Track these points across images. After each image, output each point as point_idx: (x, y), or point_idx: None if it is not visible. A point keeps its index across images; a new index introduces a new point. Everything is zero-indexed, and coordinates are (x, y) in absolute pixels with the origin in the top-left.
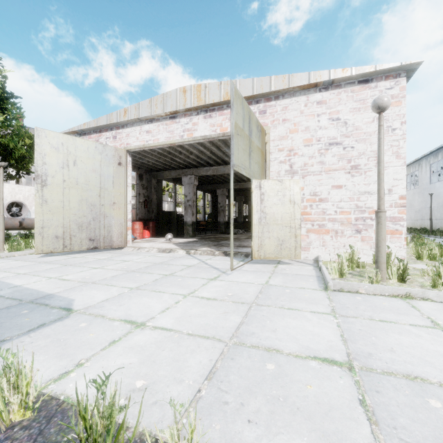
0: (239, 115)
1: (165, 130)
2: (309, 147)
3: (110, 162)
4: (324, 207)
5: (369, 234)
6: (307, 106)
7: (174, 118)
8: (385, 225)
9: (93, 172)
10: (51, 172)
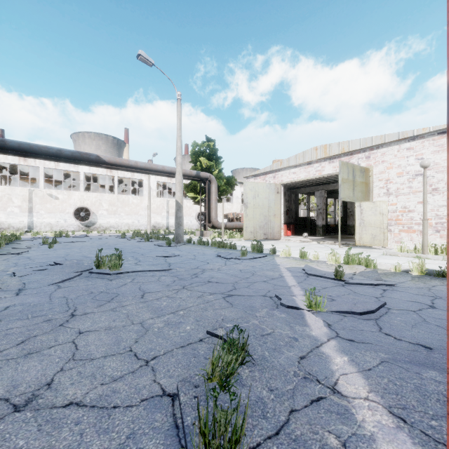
0: (345, 173)
1: (304, 171)
2: (400, 177)
3: (273, 192)
4: (411, 215)
5: (446, 233)
6: (399, 152)
7: (310, 164)
8: (427, 227)
9: (265, 199)
10: (249, 201)
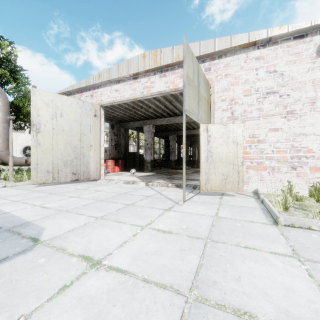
0: (190, 67)
1: (129, 88)
2: (248, 96)
3: (88, 114)
4: (262, 147)
5: (304, 170)
6: (247, 62)
7: (136, 79)
8: None
9: (75, 122)
10: (43, 121)
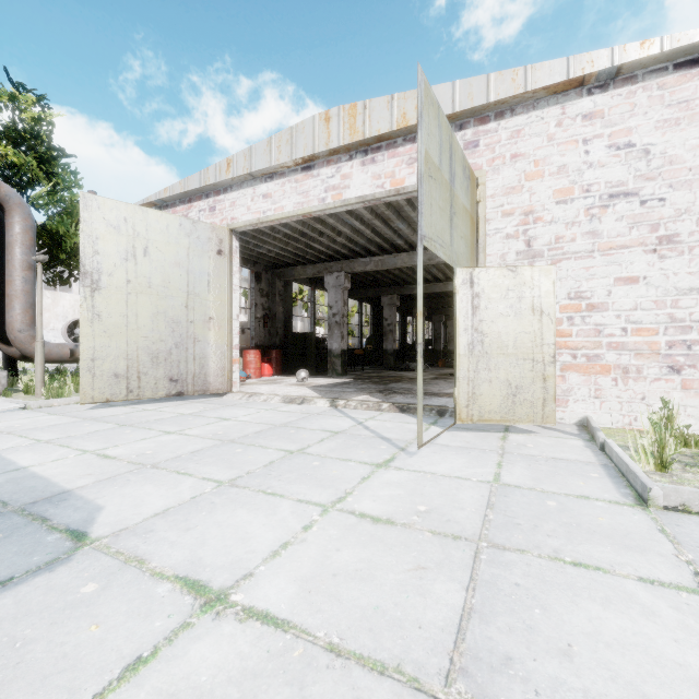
0: (433, 139)
1: (295, 191)
2: (565, 204)
3: (204, 249)
4: (598, 321)
5: None
6: (562, 126)
7: (310, 169)
8: None
9: (175, 267)
10: (107, 266)
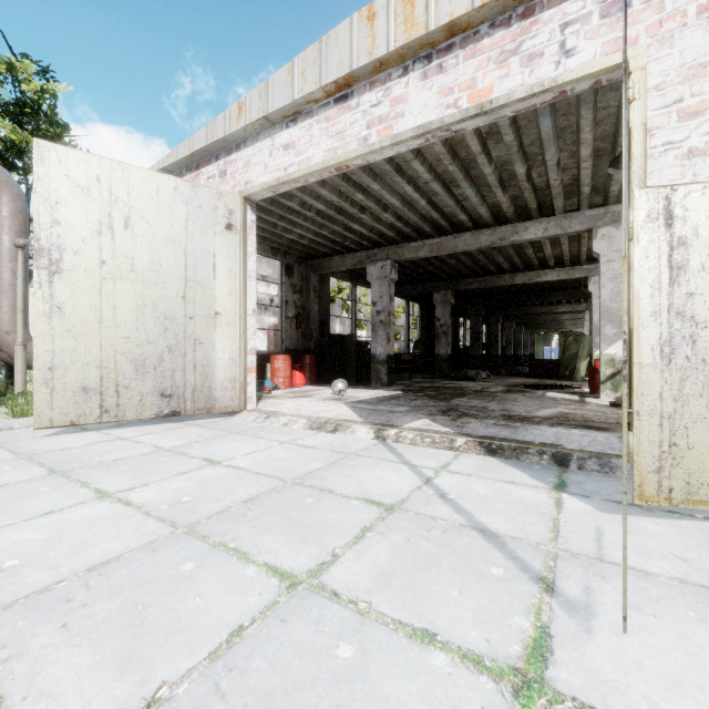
0: None
1: (325, 133)
2: None
3: (208, 222)
4: None
5: None
6: None
7: (346, 99)
8: None
9: (168, 245)
10: (72, 241)
